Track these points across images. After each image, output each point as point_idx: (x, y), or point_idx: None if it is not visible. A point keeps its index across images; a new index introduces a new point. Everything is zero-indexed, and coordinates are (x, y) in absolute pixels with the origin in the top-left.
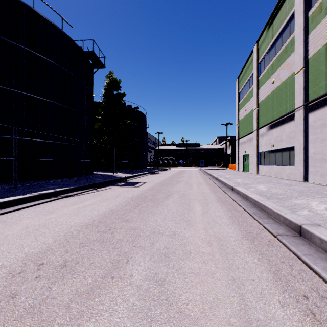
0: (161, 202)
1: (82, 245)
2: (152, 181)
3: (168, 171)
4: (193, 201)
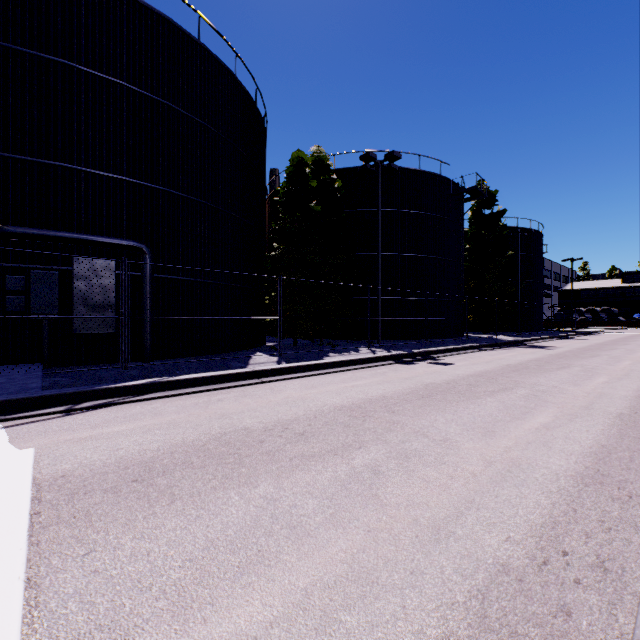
0: (585, 358)
1: (538, 363)
2: (565, 346)
3: (597, 336)
4: (625, 360)
